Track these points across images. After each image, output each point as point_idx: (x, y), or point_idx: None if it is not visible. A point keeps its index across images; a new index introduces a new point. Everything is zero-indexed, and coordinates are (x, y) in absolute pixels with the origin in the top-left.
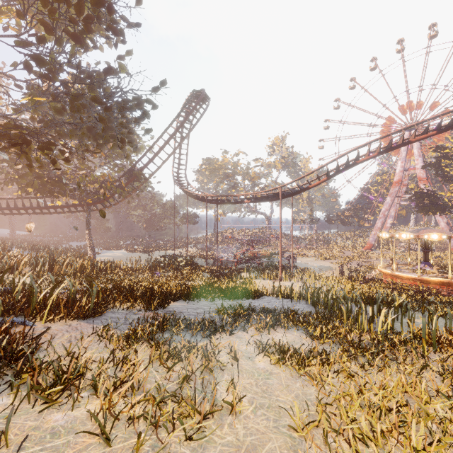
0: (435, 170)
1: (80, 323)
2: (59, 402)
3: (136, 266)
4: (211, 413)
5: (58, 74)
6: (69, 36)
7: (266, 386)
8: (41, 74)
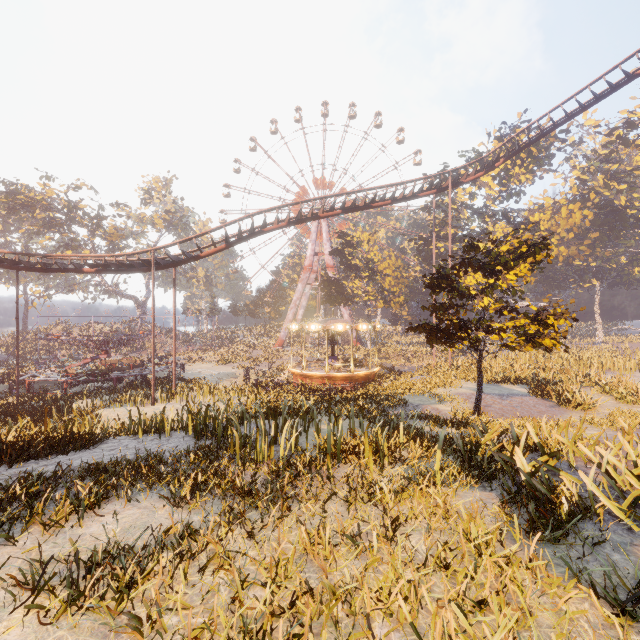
0: (341, 258)
1: None
2: None
3: None
4: None
5: None
6: None
7: None
8: None
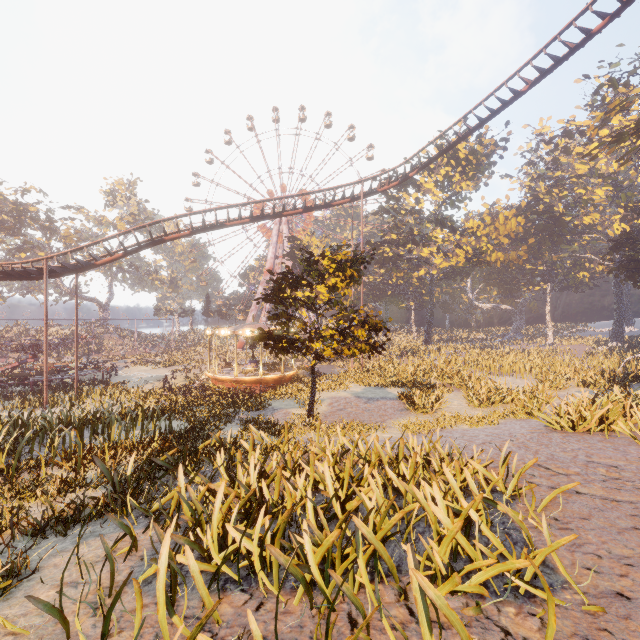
0: (294, 262)
1: None
2: None
3: None
4: None
5: None
6: None
7: None
8: None
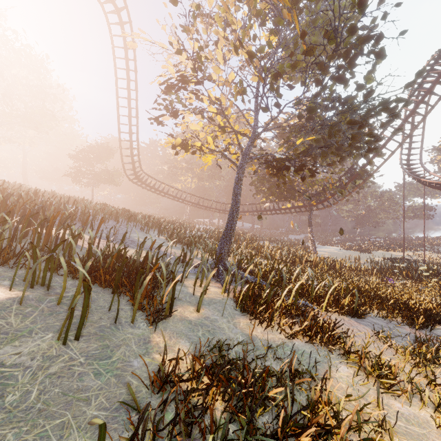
0: None
1: (350, 320)
2: (397, 394)
3: (359, 267)
4: None
5: (317, 112)
6: (333, 80)
7: None
8: (306, 118)
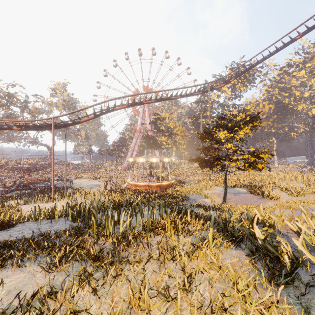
0: (155, 126)
1: None
2: None
3: None
4: None
5: None
6: None
7: None
8: None
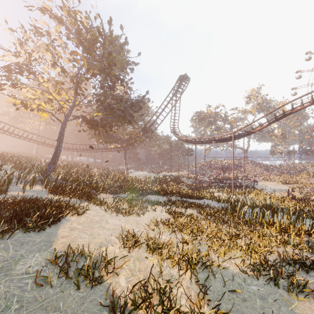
0: None
1: (110, 195)
2: (98, 205)
3: (146, 180)
4: (132, 214)
5: (106, 100)
6: (108, 89)
7: (157, 217)
8: (100, 102)
